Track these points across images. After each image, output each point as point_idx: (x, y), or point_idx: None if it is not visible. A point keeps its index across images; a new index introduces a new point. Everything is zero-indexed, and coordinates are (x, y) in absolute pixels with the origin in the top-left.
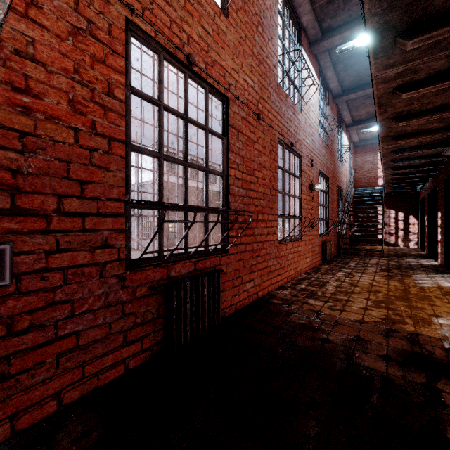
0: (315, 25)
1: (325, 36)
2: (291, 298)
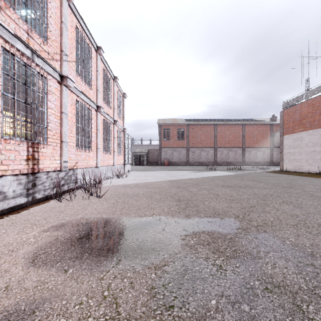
0: None
1: None
2: None
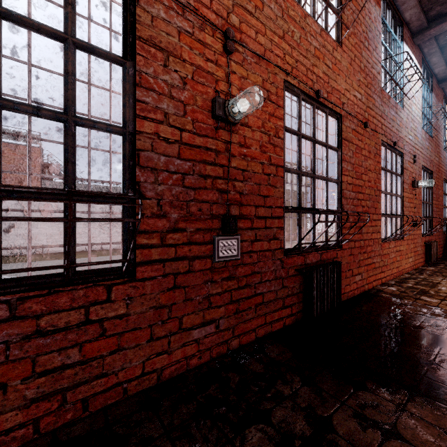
0: (420, 17)
1: (433, 23)
2: (400, 294)
